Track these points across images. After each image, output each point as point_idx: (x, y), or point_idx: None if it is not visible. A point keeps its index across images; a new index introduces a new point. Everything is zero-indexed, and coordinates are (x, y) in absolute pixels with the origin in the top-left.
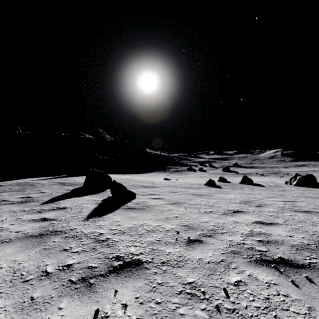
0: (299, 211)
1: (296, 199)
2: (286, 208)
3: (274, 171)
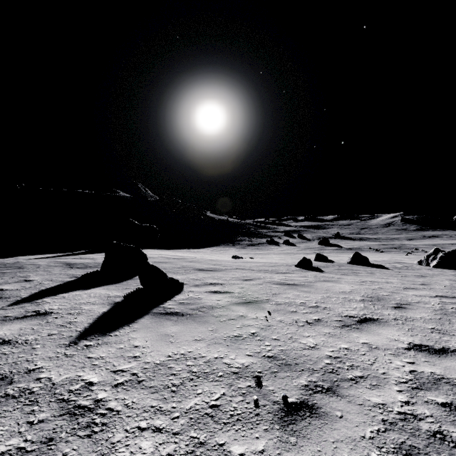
0: None
1: (453, 291)
2: (451, 312)
3: (395, 245)
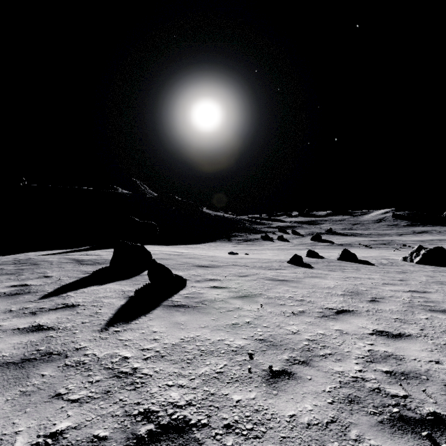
0: (438, 309)
1: (426, 287)
2: (417, 305)
3: (385, 241)
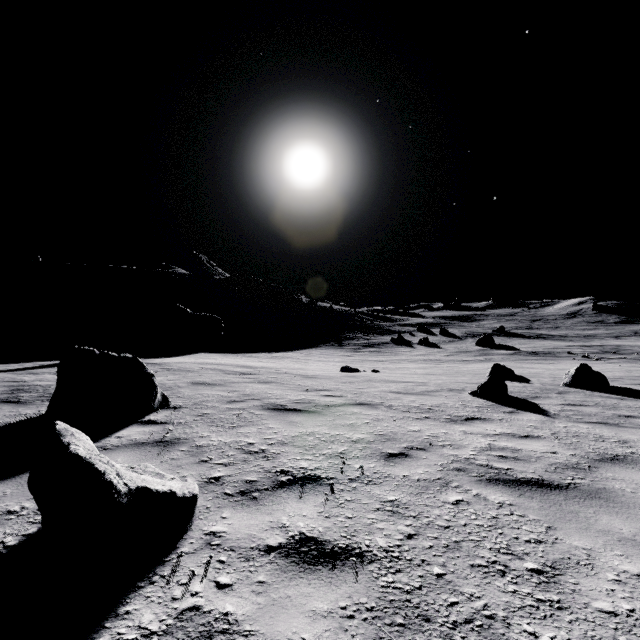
0: None
1: None
2: None
3: (607, 347)
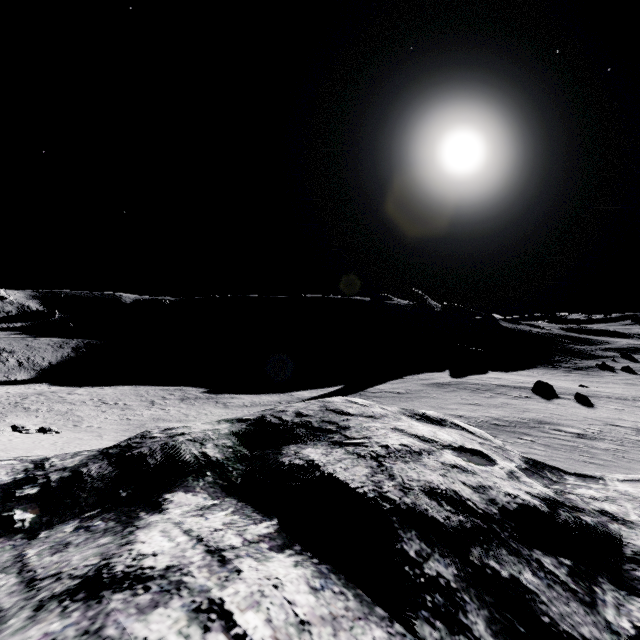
0: None
1: None
2: None
3: None
